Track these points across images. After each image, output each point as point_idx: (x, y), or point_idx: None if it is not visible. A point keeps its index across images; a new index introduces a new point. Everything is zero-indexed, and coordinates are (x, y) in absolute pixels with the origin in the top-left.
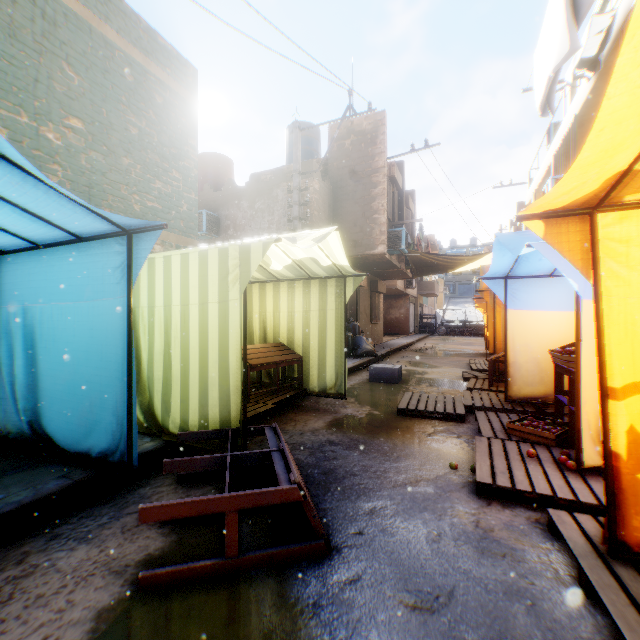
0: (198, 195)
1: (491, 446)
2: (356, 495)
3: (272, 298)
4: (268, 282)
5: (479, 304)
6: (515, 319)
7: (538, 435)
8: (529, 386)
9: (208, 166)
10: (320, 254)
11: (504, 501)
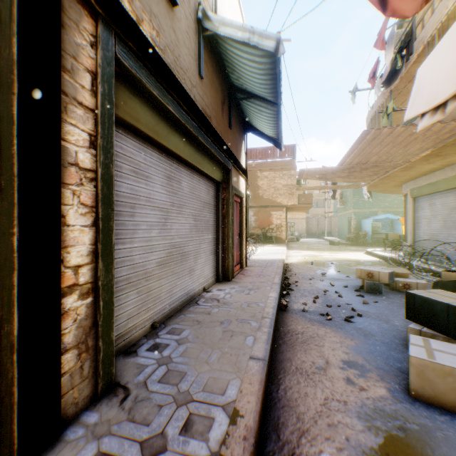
0: None
1: None
2: None
3: None
4: None
5: None
6: None
7: None
8: None
9: None
10: None
11: None
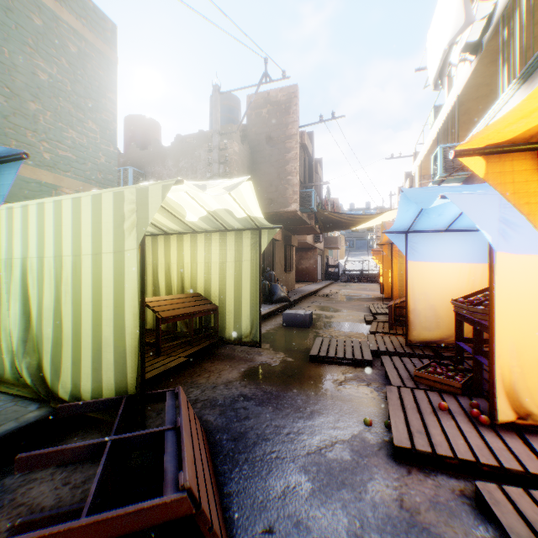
0: (125, 153)
1: (402, 397)
2: (267, 469)
3: (189, 249)
4: (185, 234)
5: (376, 256)
6: (415, 270)
7: (444, 383)
8: (427, 331)
9: (136, 127)
10: (234, 205)
11: (424, 466)
